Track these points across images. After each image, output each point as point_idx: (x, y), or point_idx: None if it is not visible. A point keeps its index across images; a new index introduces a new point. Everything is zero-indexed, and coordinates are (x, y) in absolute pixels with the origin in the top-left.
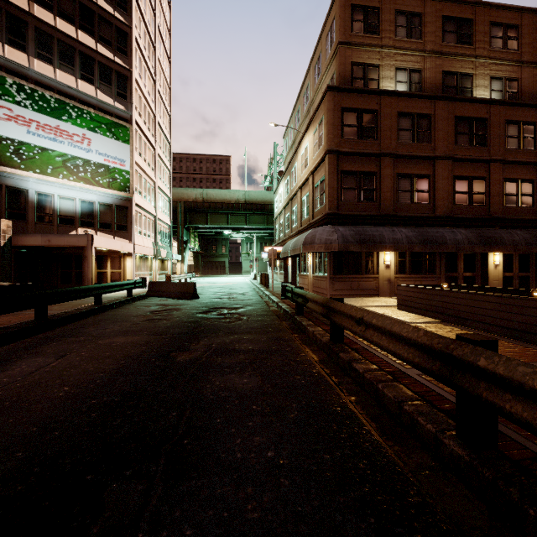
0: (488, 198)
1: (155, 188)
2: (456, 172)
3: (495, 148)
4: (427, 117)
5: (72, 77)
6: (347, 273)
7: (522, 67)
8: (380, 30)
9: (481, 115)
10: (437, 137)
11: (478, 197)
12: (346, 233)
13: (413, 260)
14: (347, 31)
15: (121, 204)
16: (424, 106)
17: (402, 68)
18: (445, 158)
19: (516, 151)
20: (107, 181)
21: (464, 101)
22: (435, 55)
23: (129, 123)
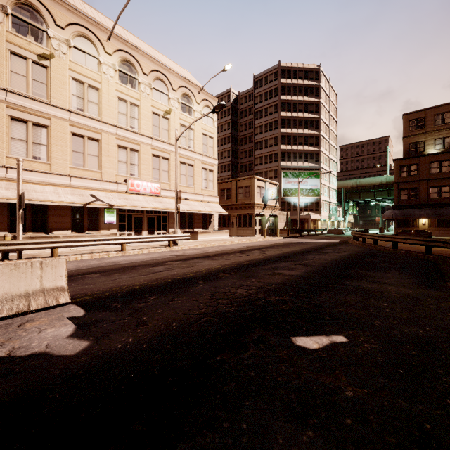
0: None
1: (329, 189)
2: None
3: None
4: (447, 161)
5: (302, 162)
6: (403, 227)
7: None
8: (425, 126)
9: None
10: None
11: None
12: (397, 213)
13: (439, 221)
14: (407, 131)
15: (316, 201)
16: (446, 156)
17: (438, 138)
18: None
19: None
20: (312, 194)
21: None
22: None
23: (319, 170)
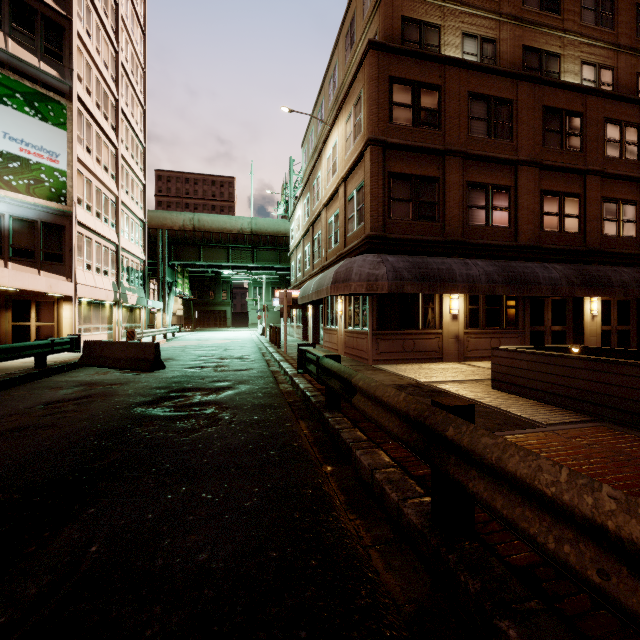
0: (583, 223)
1: (117, 204)
2: (544, 185)
3: (592, 154)
4: (507, 104)
5: None
6: (398, 328)
7: (618, 53)
8: None
9: (575, 108)
10: (520, 133)
11: (571, 221)
12: (400, 265)
13: (488, 308)
14: None
15: (52, 221)
16: (504, 87)
17: (471, 34)
18: (530, 163)
19: (617, 161)
20: (26, 183)
21: (554, 86)
22: (513, 22)
23: (67, 99)
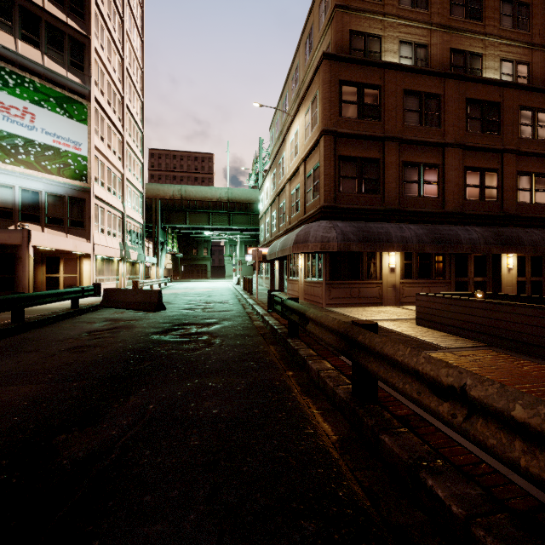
0: (501, 193)
1: (123, 180)
2: (467, 162)
3: (508, 136)
4: (436, 98)
5: (9, 36)
6: (346, 278)
7: (533, 50)
8: None
9: (493, 98)
10: (447, 121)
11: (490, 192)
12: (347, 230)
13: (420, 263)
14: None
15: (76, 195)
16: (433, 84)
17: (406, 41)
18: (455, 145)
19: (530, 141)
20: (57, 167)
21: (476, 82)
22: (442, 30)
23: (87, 100)
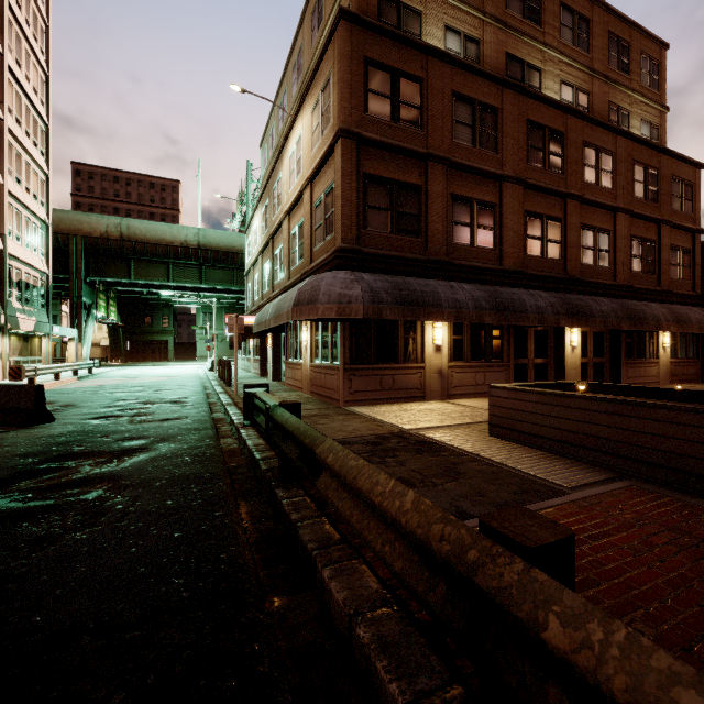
0: (564, 250)
1: (1, 195)
2: (528, 205)
3: (572, 178)
4: (492, 111)
5: None
6: (375, 361)
7: (593, 78)
8: None
9: (557, 126)
10: (505, 145)
11: (553, 247)
12: (378, 285)
13: (473, 338)
14: None
15: None
16: (489, 92)
17: (454, 29)
18: (515, 180)
19: (594, 187)
20: None
21: (538, 100)
22: (497, 24)
23: None
